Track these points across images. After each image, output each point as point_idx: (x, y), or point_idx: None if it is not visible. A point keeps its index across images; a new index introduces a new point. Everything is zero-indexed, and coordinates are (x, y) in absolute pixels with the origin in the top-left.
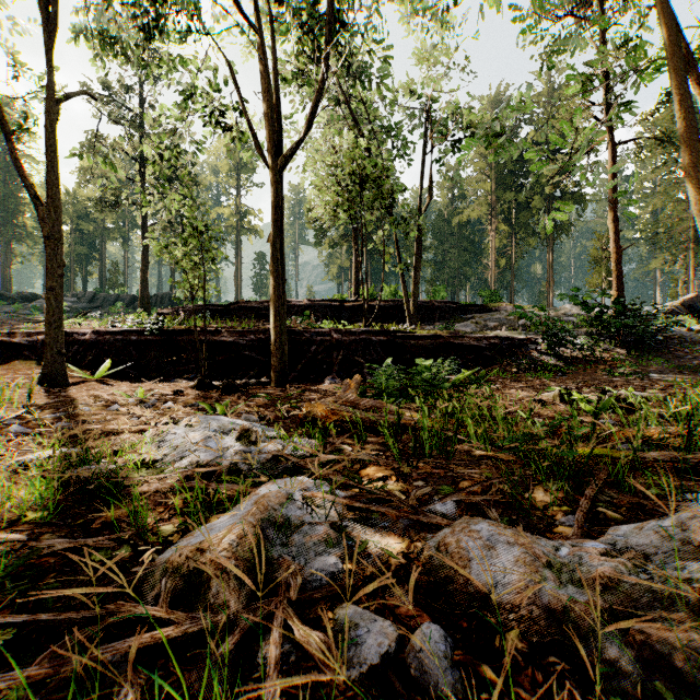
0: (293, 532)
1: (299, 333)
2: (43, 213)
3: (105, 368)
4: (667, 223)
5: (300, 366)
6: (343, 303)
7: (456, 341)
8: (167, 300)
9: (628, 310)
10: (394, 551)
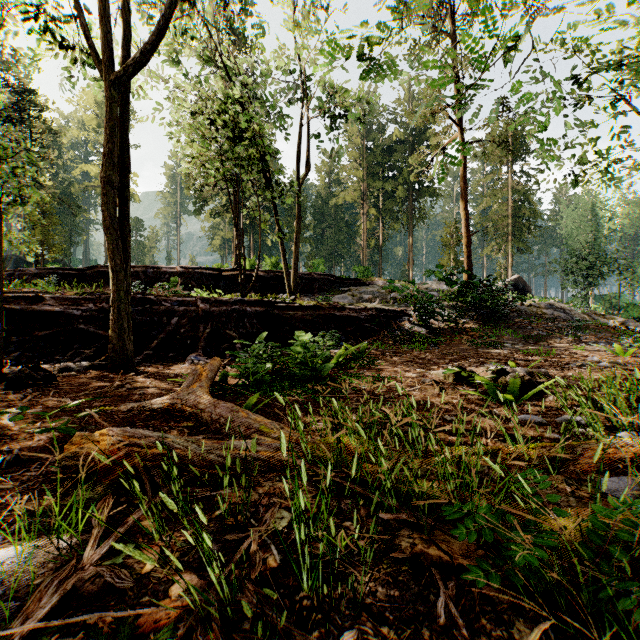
0: None
1: (156, 301)
2: None
3: None
4: (495, 219)
5: (156, 342)
6: (222, 272)
7: (336, 313)
8: (13, 262)
9: (483, 285)
10: None
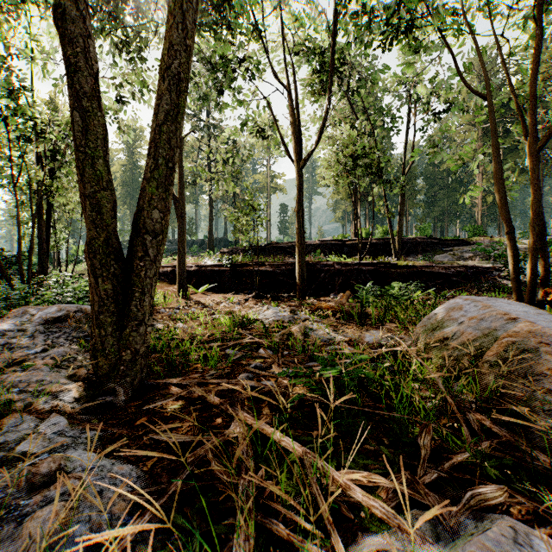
0: (314, 332)
1: (313, 265)
2: (177, 203)
3: (204, 286)
4: None
5: (313, 287)
6: (345, 242)
7: (427, 270)
8: (223, 242)
9: None
10: (345, 339)
